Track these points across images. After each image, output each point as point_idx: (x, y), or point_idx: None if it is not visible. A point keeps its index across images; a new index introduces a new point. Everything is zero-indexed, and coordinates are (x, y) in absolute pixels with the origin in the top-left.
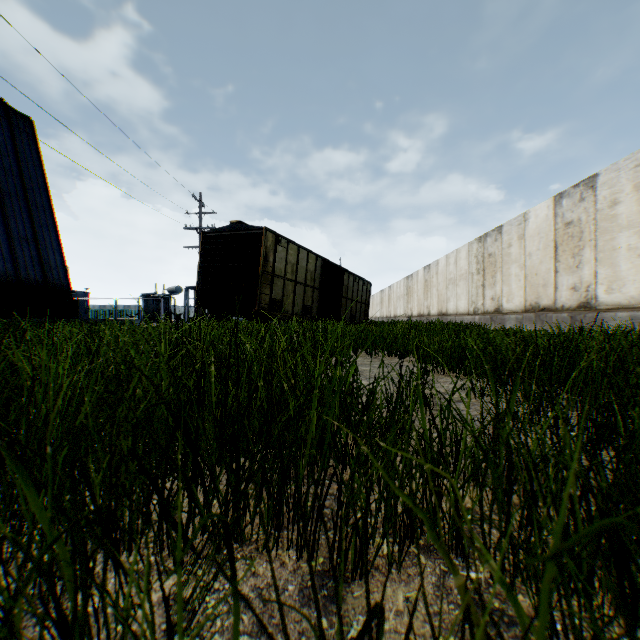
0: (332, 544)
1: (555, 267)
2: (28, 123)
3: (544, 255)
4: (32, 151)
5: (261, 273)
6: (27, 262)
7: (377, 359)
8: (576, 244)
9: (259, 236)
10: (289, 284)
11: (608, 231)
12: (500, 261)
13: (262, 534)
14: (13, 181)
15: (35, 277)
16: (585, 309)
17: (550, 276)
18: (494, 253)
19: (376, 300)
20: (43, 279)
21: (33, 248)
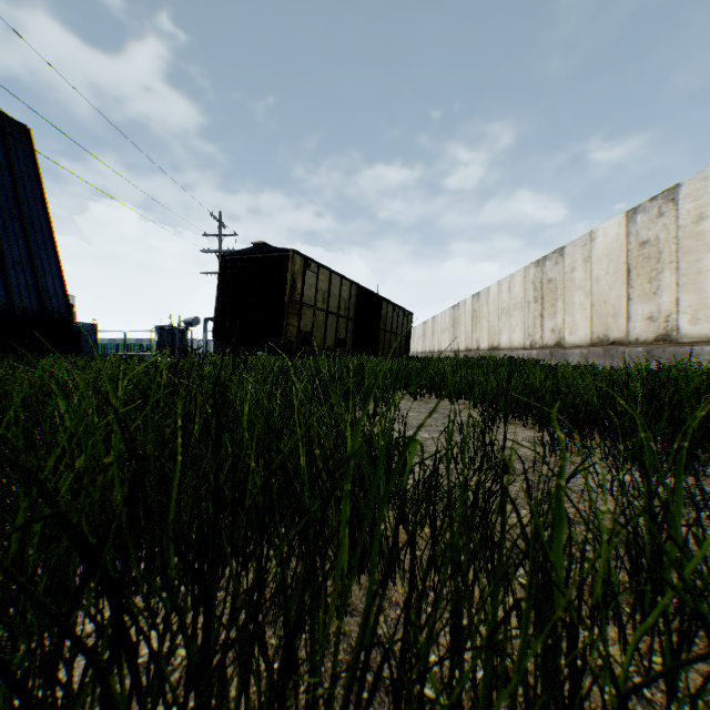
0: None
1: (628, 294)
2: (24, 132)
3: (614, 280)
4: (29, 164)
5: (288, 301)
6: (22, 289)
7: (423, 402)
8: (653, 267)
9: (285, 259)
10: (320, 314)
11: (693, 251)
12: (561, 287)
13: None
14: (6, 197)
15: (31, 306)
16: (664, 342)
17: (621, 304)
18: (554, 278)
19: (418, 333)
20: (41, 309)
21: (29, 273)
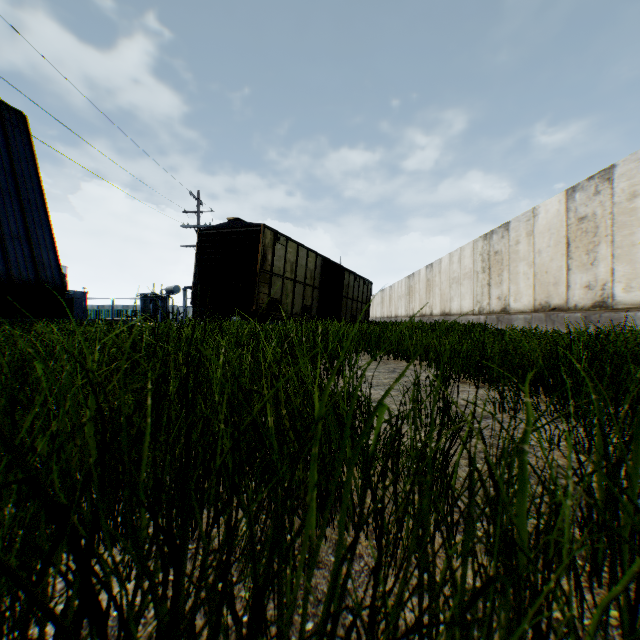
0: None
1: (567, 264)
2: (21, 118)
3: (555, 252)
4: (25, 147)
5: (259, 271)
6: (19, 260)
7: (382, 363)
8: (590, 240)
9: (257, 233)
10: (288, 283)
11: (627, 225)
12: (507, 259)
13: None
14: (5, 177)
15: (27, 276)
16: (601, 309)
17: (562, 274)
18: (500, 251)
19: (377, 300)
20: (36, 278)
21: (25, 246)
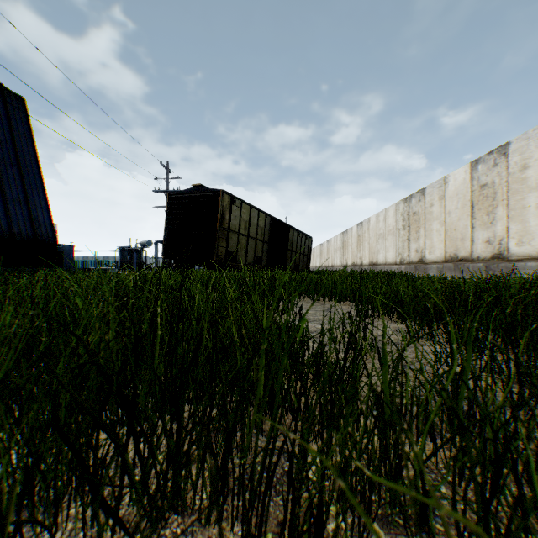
0: (282, 526)
1: (471, 223)
2: (20, 101)
3: (462, 213)
4: (24, 125)
5: (218, 229)
6: (19, 220)
7: (319, 303)
8: (490, 203)
9: (217, 197)
10: (242, 238)
11: (519, 192)
12: (423, 218)
13: (206, 499)
14: (7, 151)
15: (26, 232)
16: (498, 259)
17: (467, 231)
18: (418, 212)
19: (316, 252)
20: (33, 234)
21: (24, 208)
